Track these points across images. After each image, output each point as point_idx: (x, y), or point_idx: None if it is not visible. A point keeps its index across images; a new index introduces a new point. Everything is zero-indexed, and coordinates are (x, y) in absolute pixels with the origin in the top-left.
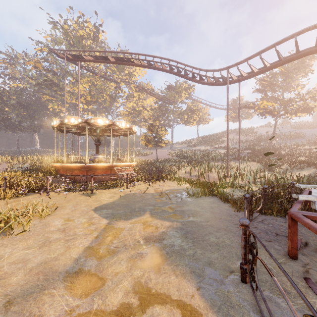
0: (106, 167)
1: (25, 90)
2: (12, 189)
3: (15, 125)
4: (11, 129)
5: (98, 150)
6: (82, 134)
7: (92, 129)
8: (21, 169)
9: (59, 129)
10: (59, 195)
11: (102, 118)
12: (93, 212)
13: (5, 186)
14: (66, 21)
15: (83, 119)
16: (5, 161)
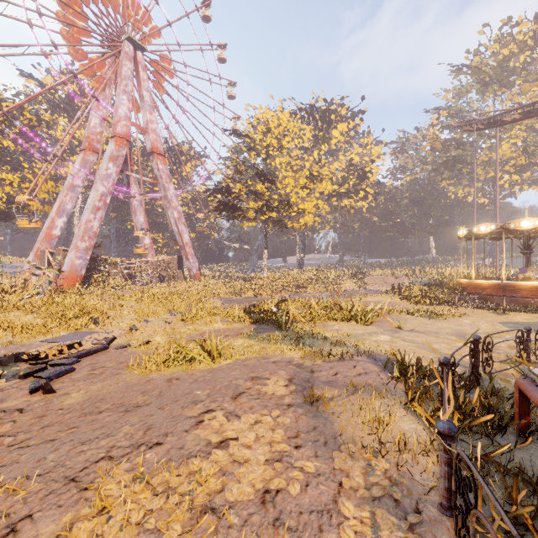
0: (536, 287)
1: (418, 182)
2: (426, 299)
3: (408, 229)
4: (404, 235)
5: (526, 261)
6: (501, 239)
7: (518, 230)
8: (419, 284)
9: (466, 236)
10: (466, 309)
11: (529, 218)
12: (497, 324)
13: (421, 296)
14: (477, 50)
15: (498, 225)
16: (403, 275)
